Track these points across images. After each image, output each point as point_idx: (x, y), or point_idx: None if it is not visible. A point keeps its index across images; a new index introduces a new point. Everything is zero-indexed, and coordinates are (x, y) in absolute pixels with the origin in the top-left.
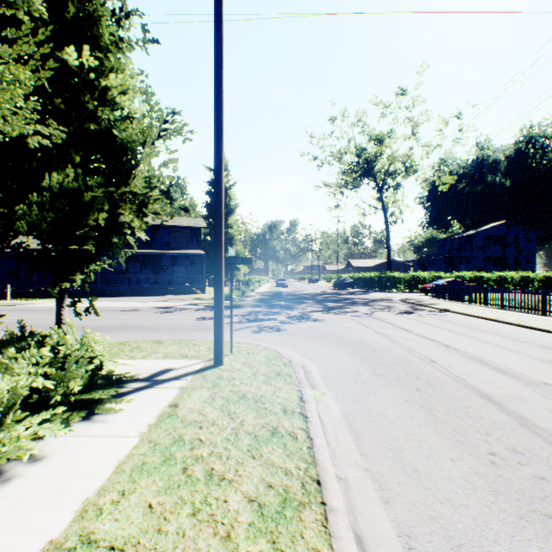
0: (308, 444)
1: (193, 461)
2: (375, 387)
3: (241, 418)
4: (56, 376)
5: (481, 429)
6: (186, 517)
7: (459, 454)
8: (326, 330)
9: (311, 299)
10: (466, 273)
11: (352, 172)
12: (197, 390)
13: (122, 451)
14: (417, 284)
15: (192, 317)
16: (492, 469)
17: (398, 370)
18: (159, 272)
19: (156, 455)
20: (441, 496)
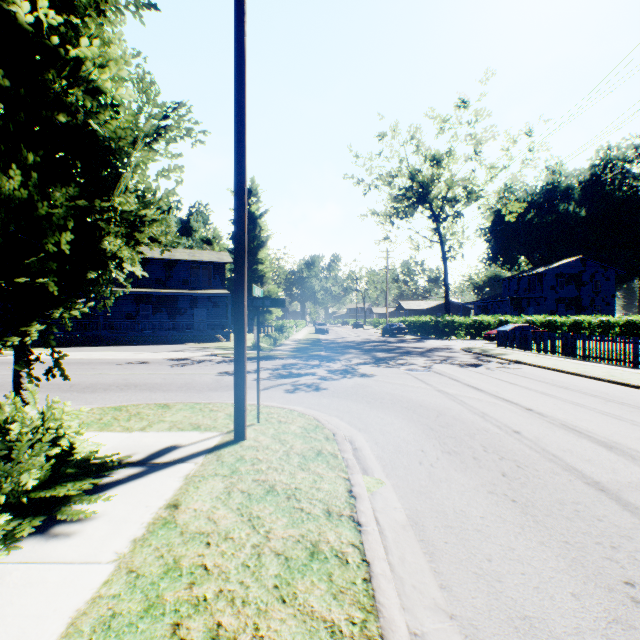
0: (364, 574)
1: (191, 609)
2: (448, 471)
3: (267, 527)
4: None
5: (604, 540)
6: None
7: (582, 584)
8: (377, 389)
9: (357, 348)
10: (536, 317)
11: (404, 198)
12: (208, 479)
13: (85, 591)
14: (480, 330)
15: (212, 372)
16: (637, 614)
17: (473, 445)
18: (175, 316)
19: (135, 599)
20: None
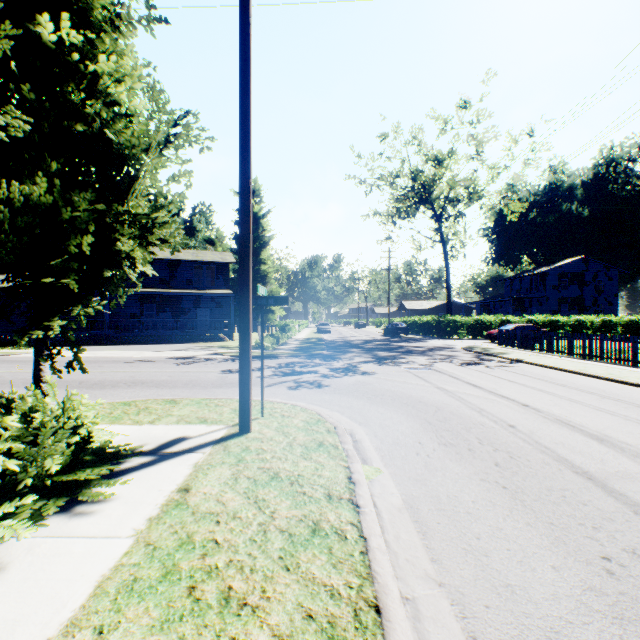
0: (361, 547)
1: (204, 575)
2: (443, 461)
3: (272, 508)
4: (24, 454)
5: (586, 522)
6: None
7: (563, 559)
8: (378, 386)
9: (359, 348)
10: (538, 317)
11: (406, 198)
12: (216, 467)
13: (108, 560)
14: (482, 329)
15: (216, 370)
16: (610, 583)
17: (469, 438)
18: (179, 316)
19: (154, 567)
20: (548, 627)
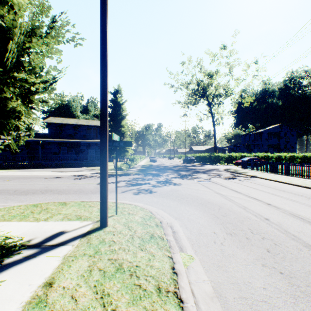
0: None
1: None
2: (233, 249)
3: (114, 305)
4: None
5: None
6: None
7: None
8: (183, 192)
9: (171, 169)
10: (259, 154)
11: (194, 94)
12: (78, 259)
13: None
14: (232, 160)
15: (95, 182)
16: None
17: (244, 228)
18: (79, 153)
19: None
20: None
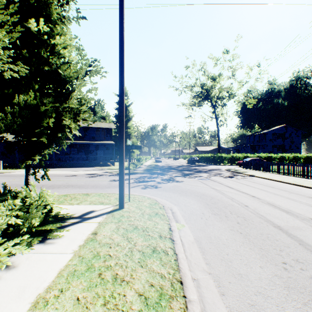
0: (174, 258)
1: (105, 269)
2: (213, 221)
3: (135, 241)
4: (23, 216)
5: (277, 248)
6: (100, 307)
7: (265, 263)
8: (184, 187)
9: (175, 169)
10: (262, 154)
11: (198, 97)
12: (108, 224)
13: (62, 263)
14: (235, 160)
15: (107, 180)
16: (285, 273)
17: (226, 211)
18: (88, 154)
19: (83, 265)
20: (255, 290)
